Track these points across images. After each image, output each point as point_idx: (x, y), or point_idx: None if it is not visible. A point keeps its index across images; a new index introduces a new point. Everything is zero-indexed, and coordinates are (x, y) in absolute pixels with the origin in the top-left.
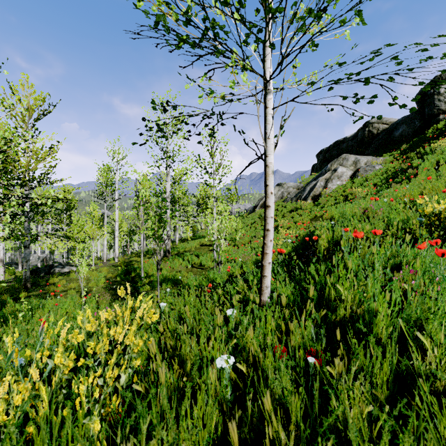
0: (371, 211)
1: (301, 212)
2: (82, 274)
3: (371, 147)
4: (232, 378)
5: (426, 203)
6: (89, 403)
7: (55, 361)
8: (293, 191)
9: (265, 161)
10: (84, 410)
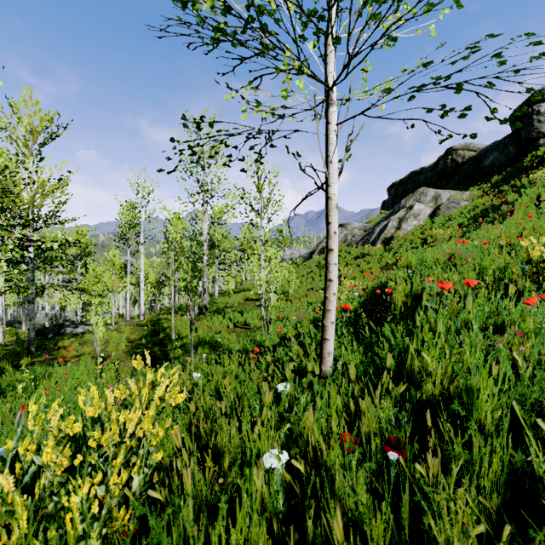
0: (459, 257)
1: (369, 259)
2: (98, 335)
3: (454, 179)
4: (285, 478)
5: (532, 245)
6: (83, 523)
7: (41, 459)
8: (358, 233)
9: (327, 192)
10: (76, 532)
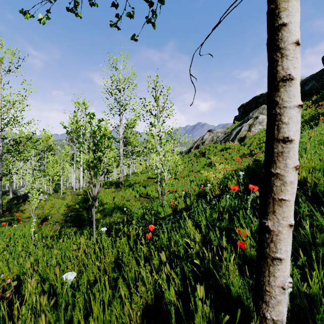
0: None
1: (230, 151)
2: (33, 205)
3: None
4: None
5: None
6: None
7: None
8: (221, 135)
9: None
10: None
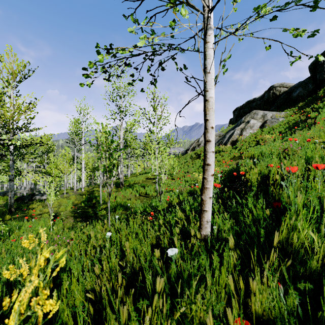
0: (291, 150)
1: (222, 153)
2: (51, 202)
3: (274, 105)
4: None
5: None
6: None
7: None
8: (215, 138)
9: (206, 96)
10: None
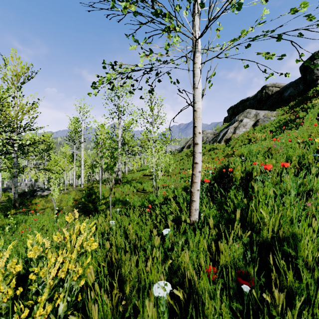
0: (274, 149)
1: (216, 151)
2: (55, 197)
3: (267, 104)
4: (168, 299)
5: None
6: None
7: None
8: (210, 136)
9: (194, 107)
10: None
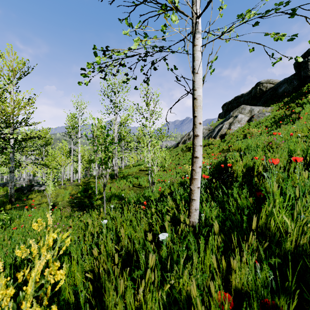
0: (275, 143)
1: (212, 146)
2: (49, 192)
3: (261, 100)
4: None
5: None
6: None
7: None
8: (205, 132)
9: (194, 94)
10: None
